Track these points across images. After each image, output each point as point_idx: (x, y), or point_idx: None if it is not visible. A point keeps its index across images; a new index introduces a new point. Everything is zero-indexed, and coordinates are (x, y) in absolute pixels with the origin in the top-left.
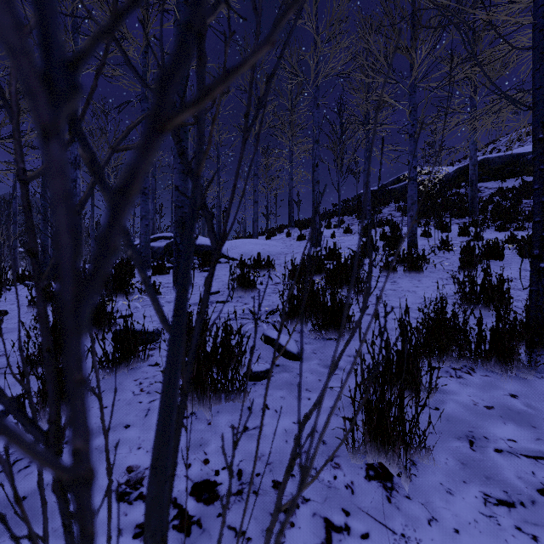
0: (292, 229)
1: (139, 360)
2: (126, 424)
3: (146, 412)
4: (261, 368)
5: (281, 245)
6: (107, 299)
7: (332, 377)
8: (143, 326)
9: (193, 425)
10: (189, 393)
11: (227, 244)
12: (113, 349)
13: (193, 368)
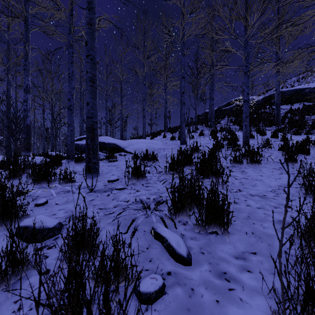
0: (166, 133)
1: (30, 268)
2: None
3: None
4: (153, 287)
5: (160, 143)
6: (17, 195)
7: (230, 296)
8: (43, 223)
9: None
10: None
11: (126, 142)
12: None
13: None
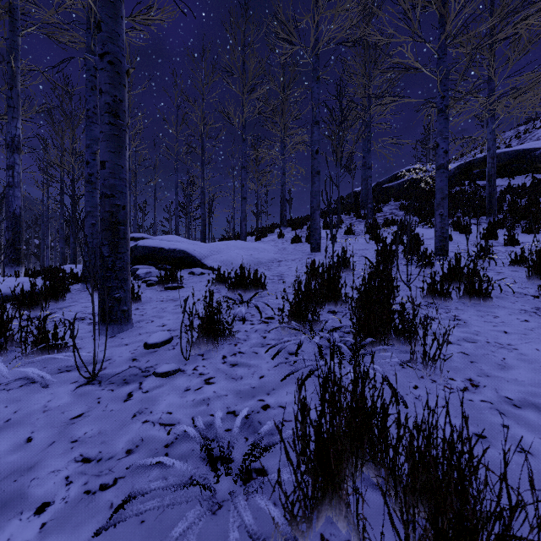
0: (285, 229)
1: None
2: None
3: None
4: None
5: (273, 248)
6: None
7: None
8: None
9: None
10: None
11: (207, 248)
12: None
13: None
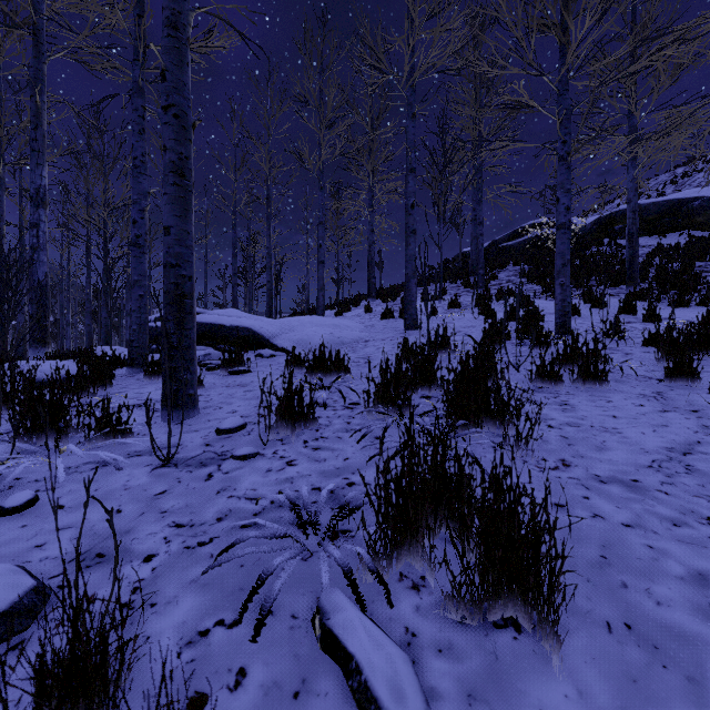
0: (373, 301)
1: None
2: None
3: None
4: None
5: (358, 326)
6: None
7: None
8: None
9: None
10: None
11: (276, 325)
12: None
13: None
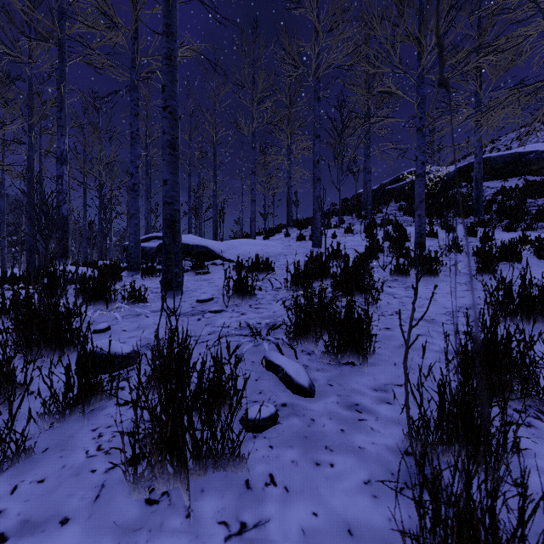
0: (291, 229)
1: (104, 398)
2: (63, 516)
3: (98, 491)
4: (263, 413)
5: (280, 245)
6: (73, 313)
7: (359, 426)
8: (114, 348)
9: (163, 519)
10: (160, 464)
11: (223, 244)
12: (65, 387)
13: (166, 426)
